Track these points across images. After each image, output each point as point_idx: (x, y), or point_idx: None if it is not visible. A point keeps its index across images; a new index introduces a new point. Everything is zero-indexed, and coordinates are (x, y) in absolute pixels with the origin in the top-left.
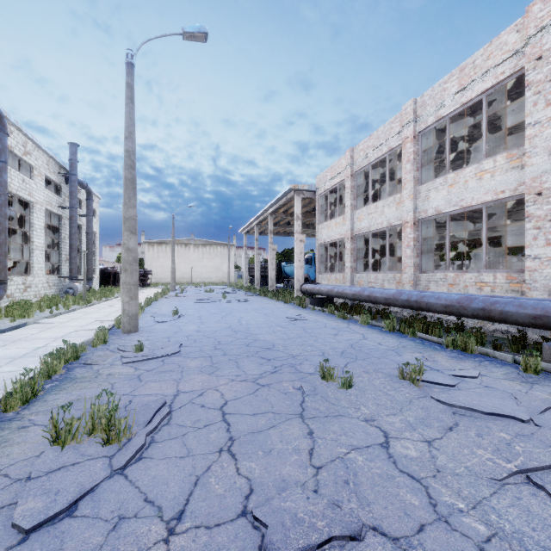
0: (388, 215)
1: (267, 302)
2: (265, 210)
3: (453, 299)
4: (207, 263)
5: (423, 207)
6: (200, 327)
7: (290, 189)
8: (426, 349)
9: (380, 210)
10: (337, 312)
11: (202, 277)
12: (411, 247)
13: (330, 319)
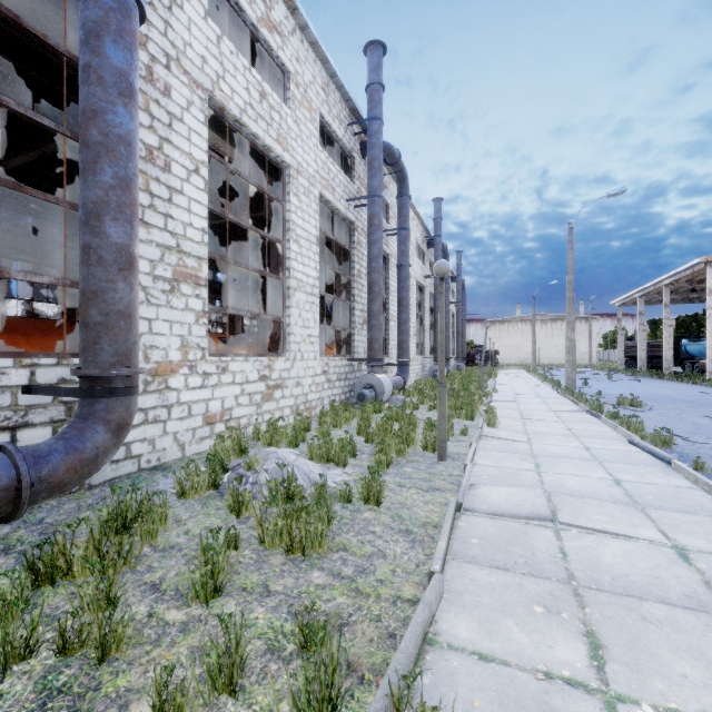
0: None
1: (667, 383)
2: (657, 282)
3: None
4: (557, 341)
5: None
6: (619, 392)
7: (699, 262)
8: None
9: None
10: None
11: (551, 358)
12: None
13: None
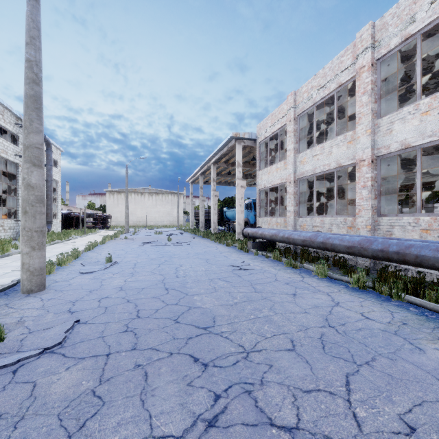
0: (337, 155)
1: (209, 245)
2: (208, 160)
3: None
4: (159, 208)
5: (383, 143)
6: (126, 281)
7: (232, 137)
8: None
9: (327, 151)
10: (286, 260)
11: (156, 221)
12: (368, 188)
13: (278, 268)
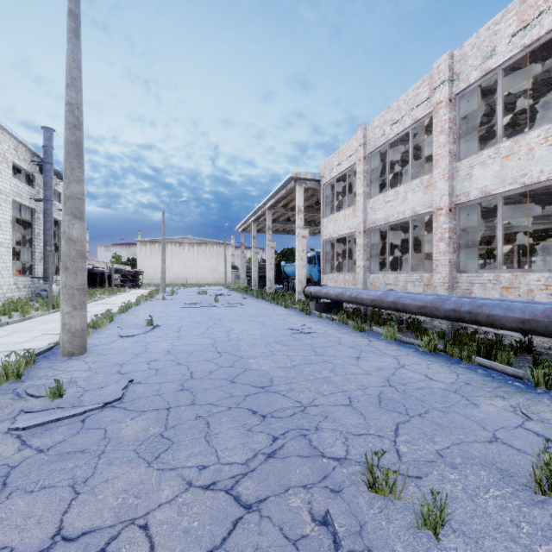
0: (413, 202)
1: (264, 307)
2: (263, 204)
3: (536, 310)
4: (202, 262)
5: (462, 189)
6: (173, 345)
7: (291, 178)
8: (505, 388)
9: (401, 196)
10: (352, 323)
11: (198, 278)
12: (445, 240)
13: (343, 332)
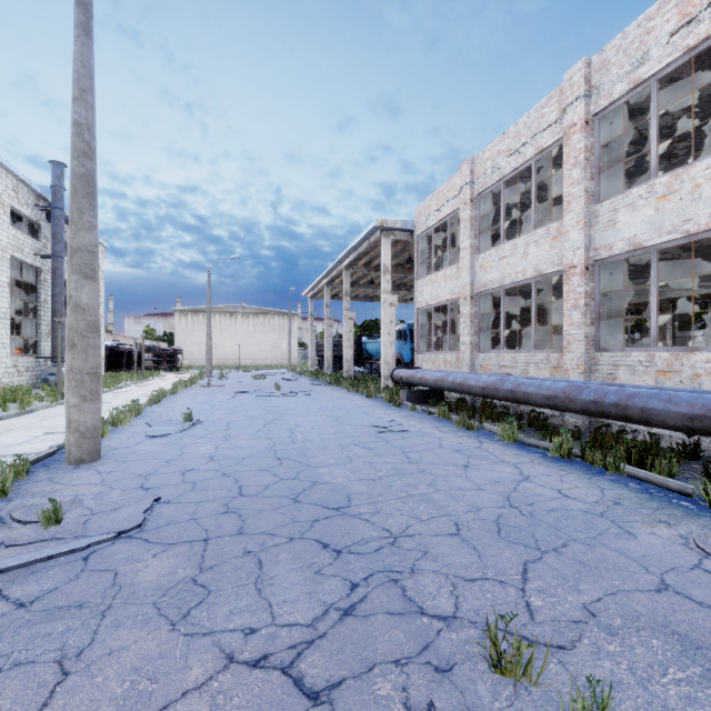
0: (536, 258)
1: (340, 396)
2: (338, 262)
3: (709, 403)
4: (260, 338)
5: (603, 241)
6: (218, 448)
7: (375, 228)
8: (669, 510)
9: (520, 251)
10: (457, 418)
11: (254, 358)
12: (581, 308)
13: (444, 430)
